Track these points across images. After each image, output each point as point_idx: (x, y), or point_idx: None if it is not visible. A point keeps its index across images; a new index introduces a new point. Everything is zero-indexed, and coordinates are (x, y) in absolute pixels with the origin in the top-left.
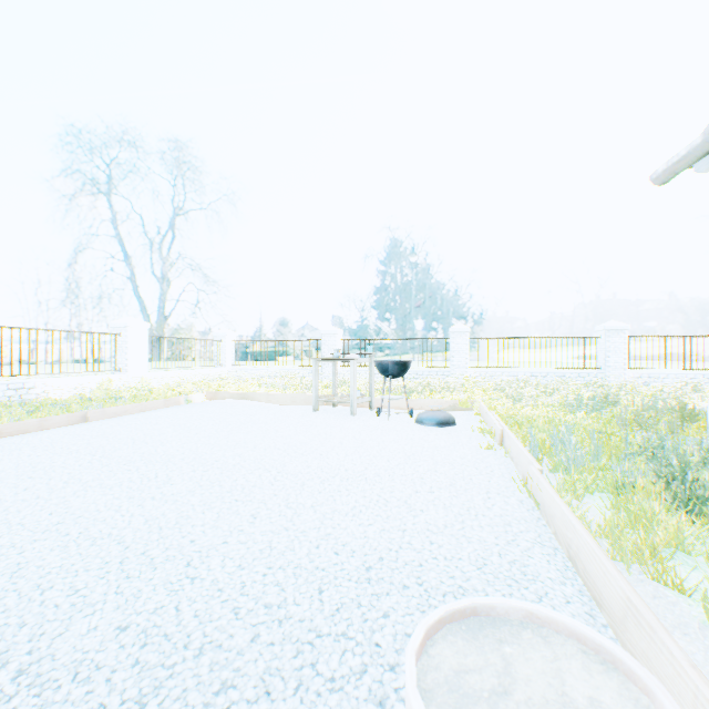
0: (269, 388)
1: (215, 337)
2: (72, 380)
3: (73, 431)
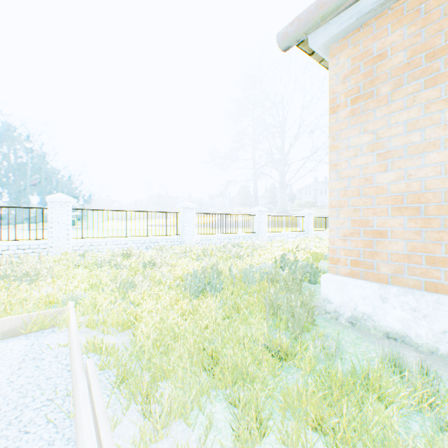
0: None
1: None
2: None
3: None
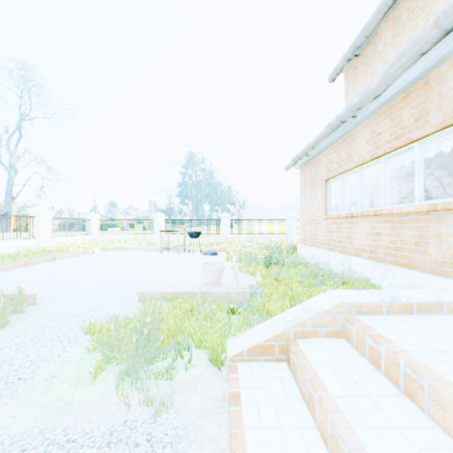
0: (132, 245)
1: (86, 217)
2: (11, 243)
3: (61, 262)
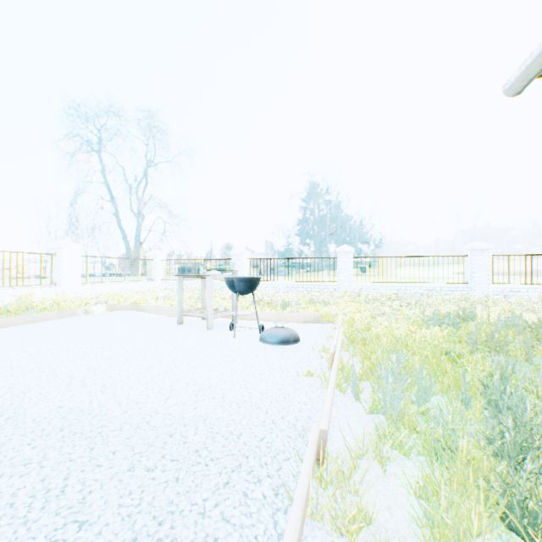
0: (166, 300)
1: (148, 257)
2: (6, 293)
3: None
